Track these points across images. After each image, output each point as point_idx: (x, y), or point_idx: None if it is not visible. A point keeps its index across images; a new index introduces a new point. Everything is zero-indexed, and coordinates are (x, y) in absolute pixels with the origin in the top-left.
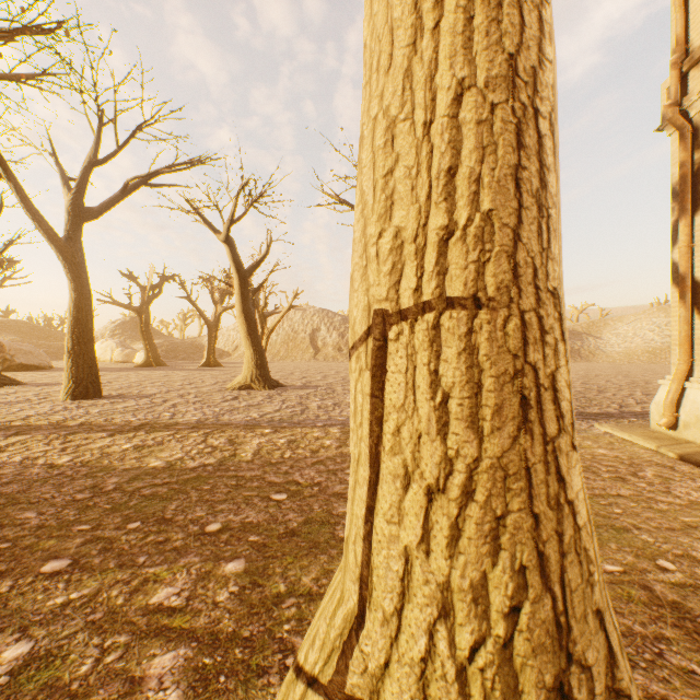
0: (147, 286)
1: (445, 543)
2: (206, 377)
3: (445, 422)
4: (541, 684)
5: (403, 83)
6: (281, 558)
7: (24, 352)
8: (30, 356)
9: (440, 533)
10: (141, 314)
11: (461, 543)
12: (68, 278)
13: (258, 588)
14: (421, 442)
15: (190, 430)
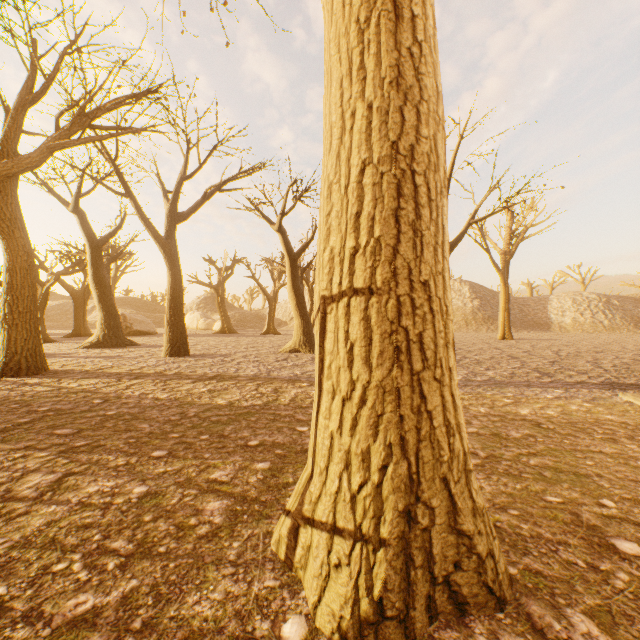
0: (222, 268)
1: (349, 428)
2: (265, 342)
3: (352, 360)
4: (396, 508)
5: (336, 161)
6: (294, 464)
7: (139, 322)
8: (142, 324)
9: (347, 423)
10: (218, 291)
11: (357, 428)
12: (167, 266)
13: (275, 478)
14: (340, 372)
15: (248, 381)
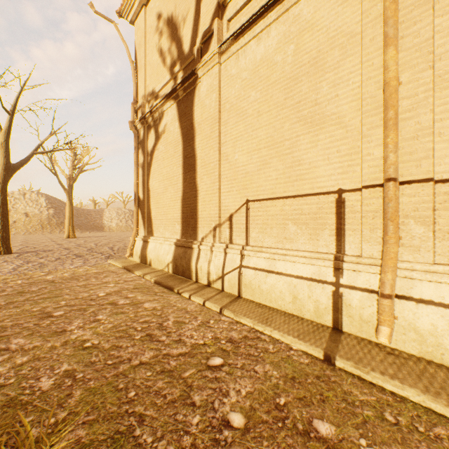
0: None
1: None
2: None
3: None
4: None
5: None
6: None
7: None
8: None
9: None
10: None
11: None
12: None
13: None
14: None
15: None
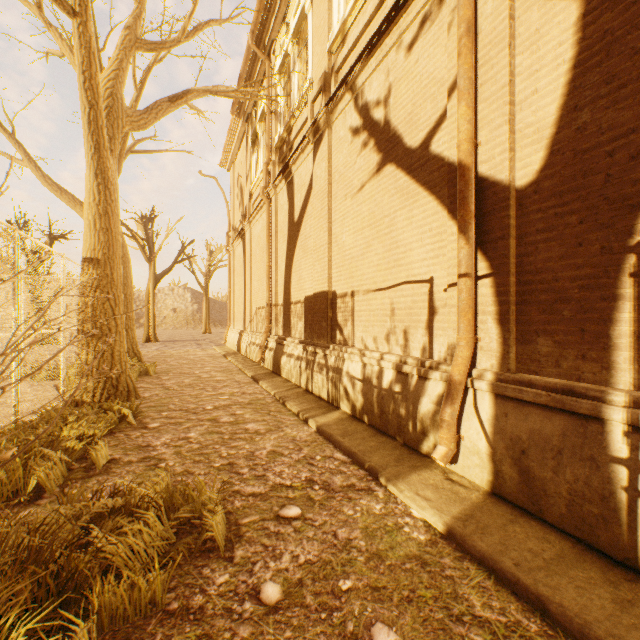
0: None
1: None
2: None
3: None
4: None
5: None
6: None
7: None
8: None
9: None
10: None
11: None
12: None
13: None
14: None
15: None
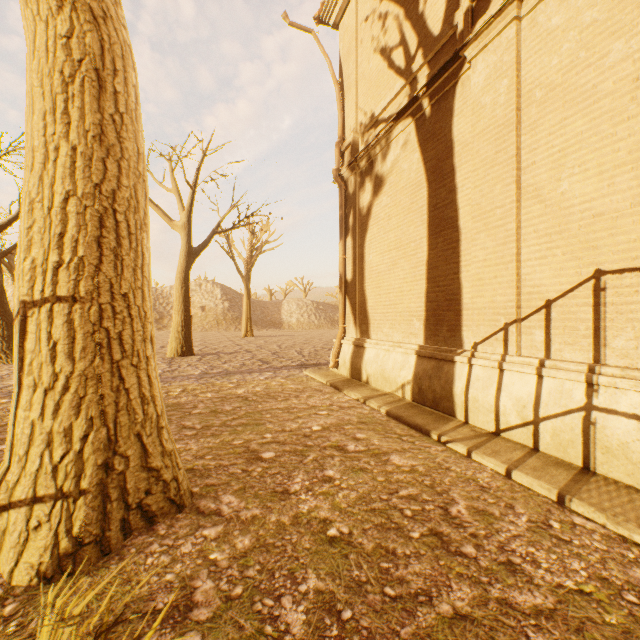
0: None
1: (52, 413)
2: None
3: (55, 356)
4: (97, 464)
5: (39, 182)
6: None
7: None
8: None
9: (50, 409)
10: None
11: (61, 411)
12: None
13: None
14: (43, 367)
15: None
